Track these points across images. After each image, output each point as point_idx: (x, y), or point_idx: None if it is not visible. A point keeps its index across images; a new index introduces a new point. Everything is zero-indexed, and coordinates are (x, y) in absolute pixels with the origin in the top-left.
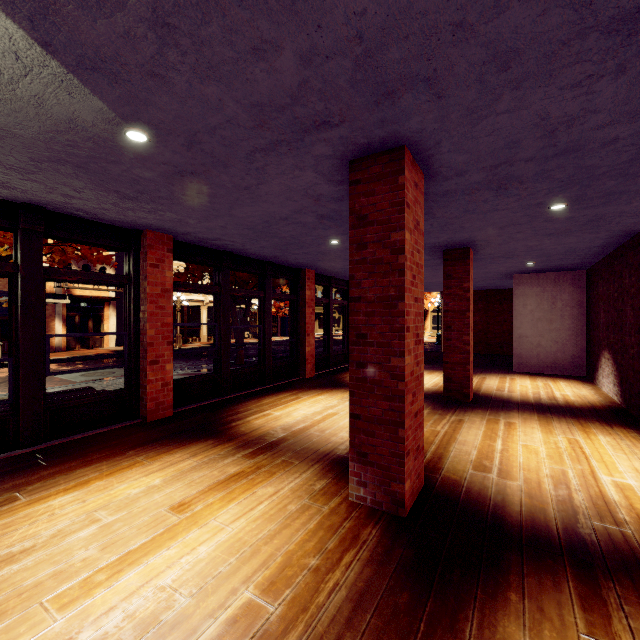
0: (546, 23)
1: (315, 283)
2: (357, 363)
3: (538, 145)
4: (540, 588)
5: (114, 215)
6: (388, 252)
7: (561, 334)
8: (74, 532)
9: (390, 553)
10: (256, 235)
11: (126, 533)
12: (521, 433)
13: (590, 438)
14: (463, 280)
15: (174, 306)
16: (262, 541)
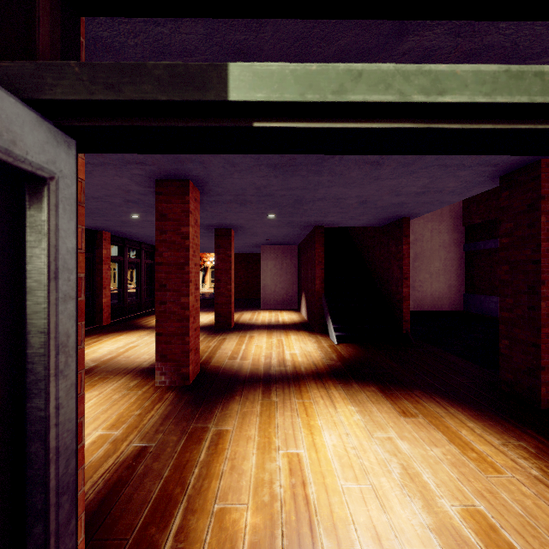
0: (246, 159)
1: (111, 243)
2: (160, 302)
3: (255, 191)
4: (249, 392)
5: None
6: (180, 237)
7: (286, 283)
8: None
9: (181, 399)
10: None
11: None
12: (256, 340)
13: (288, 337)
14: (228, 249)
15: None
16: (100, 414)
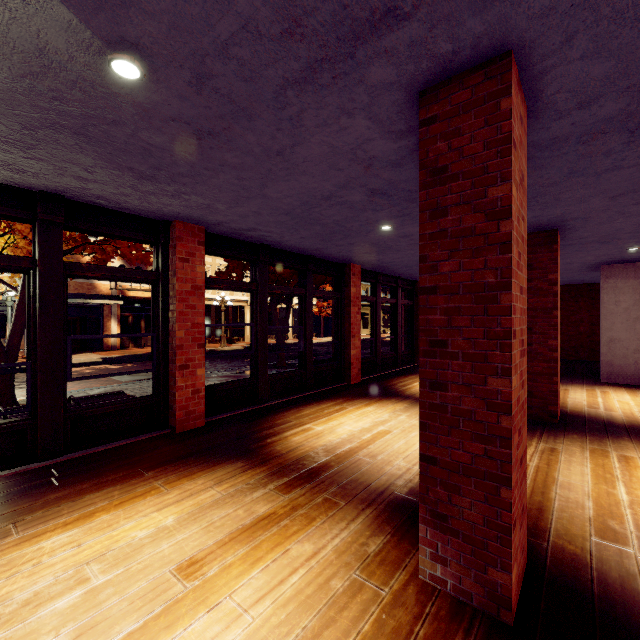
0: None
1: (361, 279)
2: (431, 383)
3: None
4: None
5: (137, 202)
6: (482, 217)
7: None
8: (52, 599)
9: None
10: (295, 222)
11: (113, 609)
12: None
13: None
14: (548, 270)
15: (219, 306)
16: None
